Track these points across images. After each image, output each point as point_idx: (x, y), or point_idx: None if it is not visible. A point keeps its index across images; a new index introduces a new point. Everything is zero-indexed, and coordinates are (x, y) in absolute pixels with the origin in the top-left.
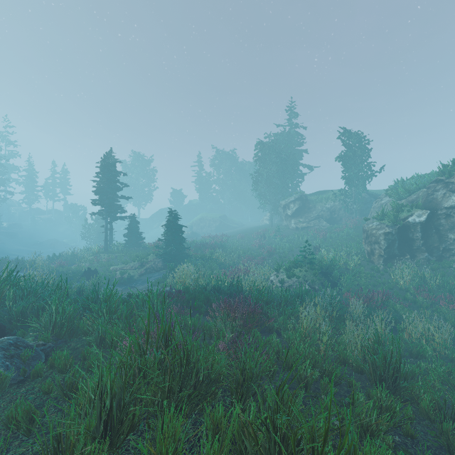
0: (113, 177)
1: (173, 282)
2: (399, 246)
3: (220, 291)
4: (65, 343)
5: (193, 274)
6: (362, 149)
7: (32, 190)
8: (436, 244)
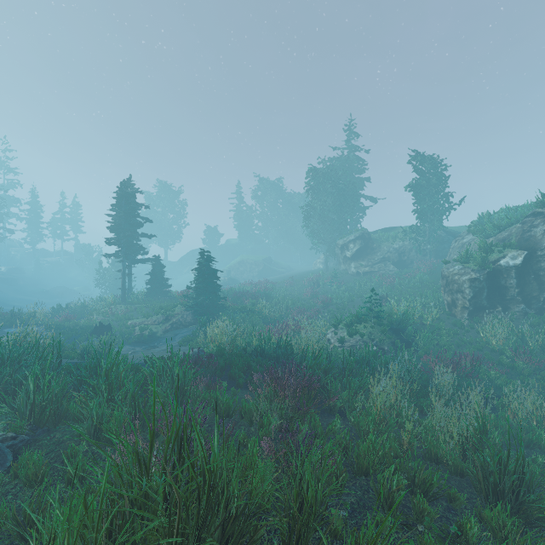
0: (132, 210)
1: (205, 341)
2: (489, 295)
3: (263, 354)
4: (48, 434)
5: (230, 332)
6: (438, 176)
7: (36, 227)
8: (535, 293)
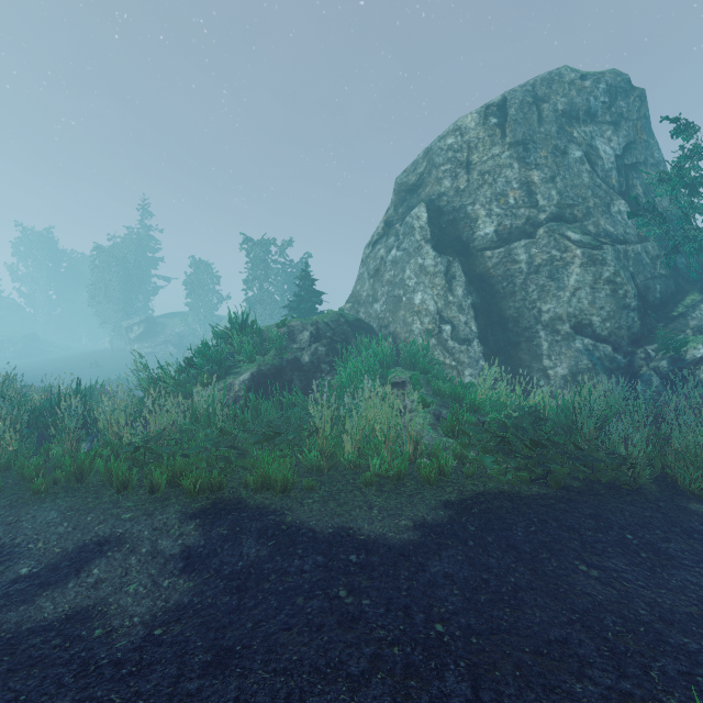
0: None
1: None
2: None
3: None
4: None
5: None
6: (210, 279)
7: None
8: None
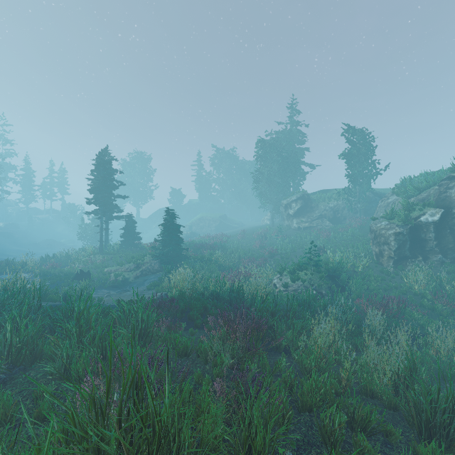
0: (109, 175)
1: (169, 286)
2: (411, 247)
3: (218, 297)
4: (23, 372)
5: (190, 278)
6: (367, 146)
7: (29, 189)
8: (450, 245)
